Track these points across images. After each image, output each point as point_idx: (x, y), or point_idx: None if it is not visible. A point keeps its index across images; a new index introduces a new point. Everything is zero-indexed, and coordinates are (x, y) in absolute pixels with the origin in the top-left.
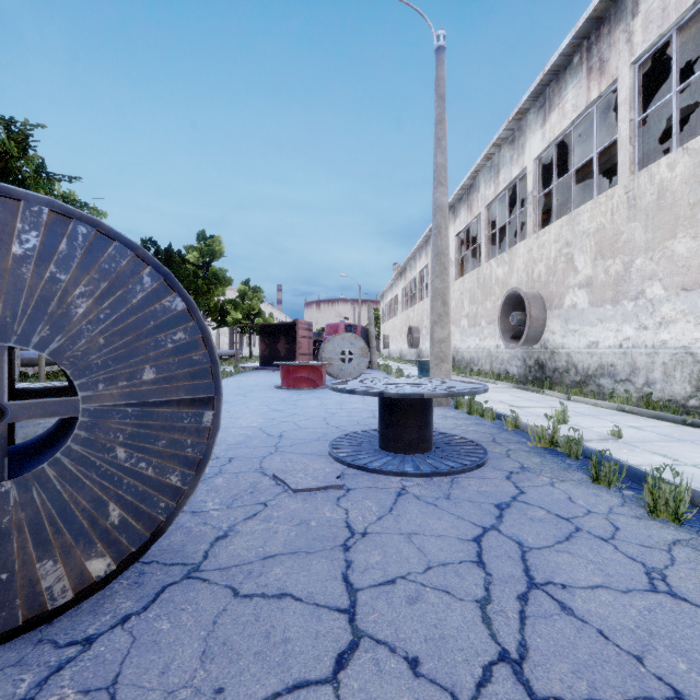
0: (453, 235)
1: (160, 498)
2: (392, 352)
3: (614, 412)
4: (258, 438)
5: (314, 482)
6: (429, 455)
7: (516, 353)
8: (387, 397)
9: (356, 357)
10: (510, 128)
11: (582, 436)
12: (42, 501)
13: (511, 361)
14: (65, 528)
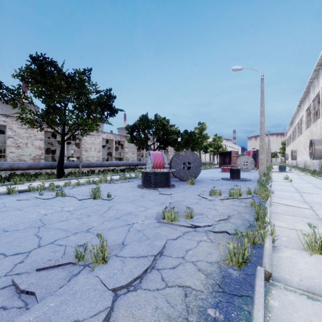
0: (304, 110)
1: (196, 174)
2: (289, 162)
3: (319, 180)
4: (209, 177)
5: (214, 179)
6: (237, 179)
7: (317, 162)
8: (230, 169)
9: (249, 163)
10: (314, 74)
11: (270, 178)
12: (189, 172)
13: (316, 166)
14: (190, 175)
